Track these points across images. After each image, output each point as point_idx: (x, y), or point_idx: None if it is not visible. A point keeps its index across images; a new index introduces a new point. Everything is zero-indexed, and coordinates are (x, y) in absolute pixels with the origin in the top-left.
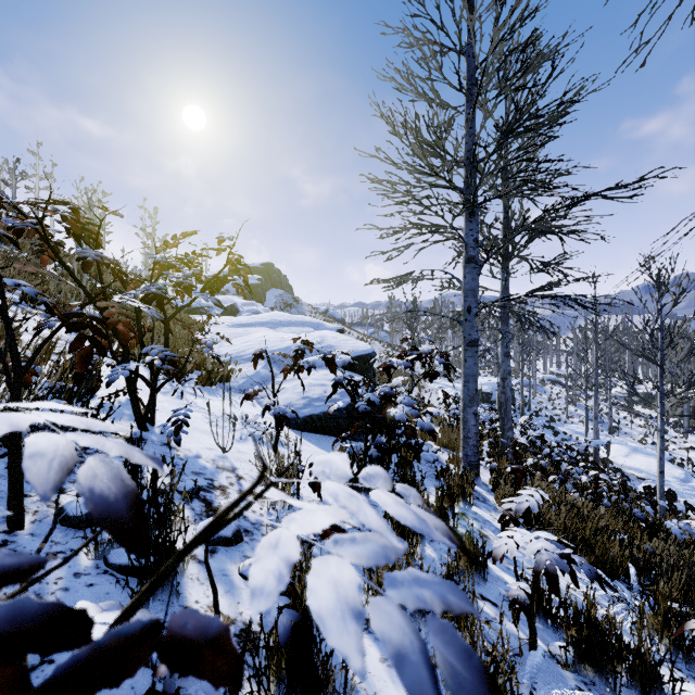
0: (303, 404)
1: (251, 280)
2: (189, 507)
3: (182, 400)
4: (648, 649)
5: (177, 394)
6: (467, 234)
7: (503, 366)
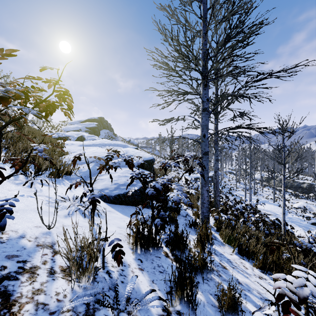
0: (114, 188)
1: (92, 125)
2: None
3: (31, 188)
4: None
5: (28, 184)
6: (203, 96)
7: (215, 165)
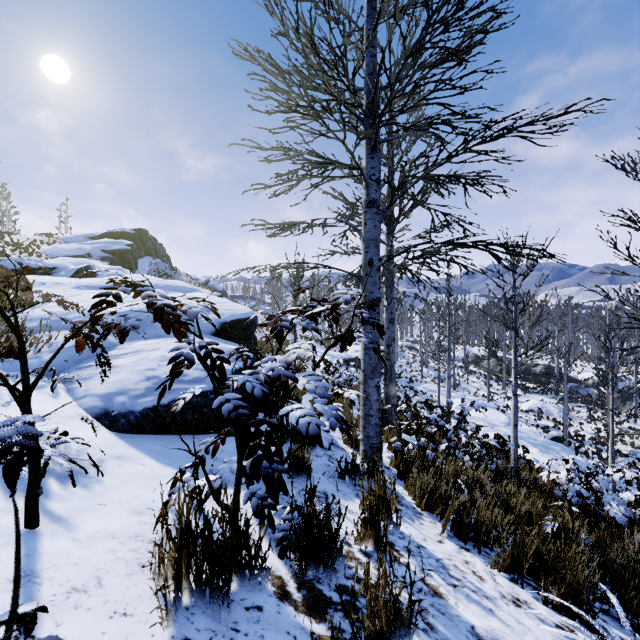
0: (145, 389)
1: (119, 245)
2: None
3: None
4: None
5: None
6: (368, 172)
7: (388, 332)
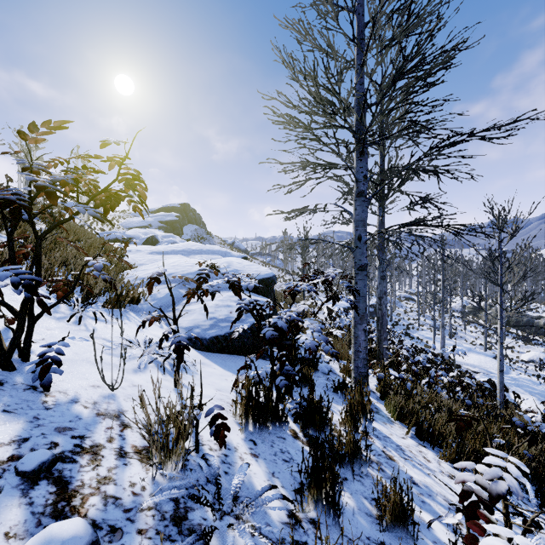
0: (209, 325)
1: (170, 217)
2: (25, 501)
3: (80, 325)
4: None
5: (75, 319)
6: (358, 171)
7: (380, 287)
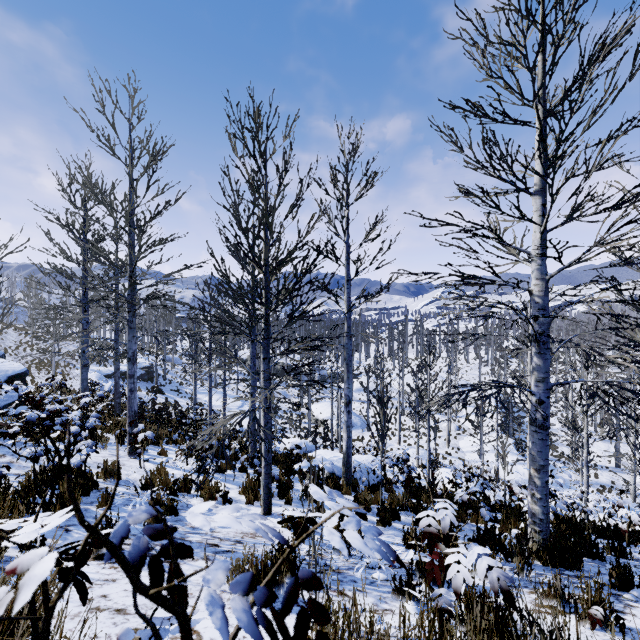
0: None
1: None
2: None
3: None
4: (103, 433)
5: None
6: (83, 319)
7: (116, 365)
